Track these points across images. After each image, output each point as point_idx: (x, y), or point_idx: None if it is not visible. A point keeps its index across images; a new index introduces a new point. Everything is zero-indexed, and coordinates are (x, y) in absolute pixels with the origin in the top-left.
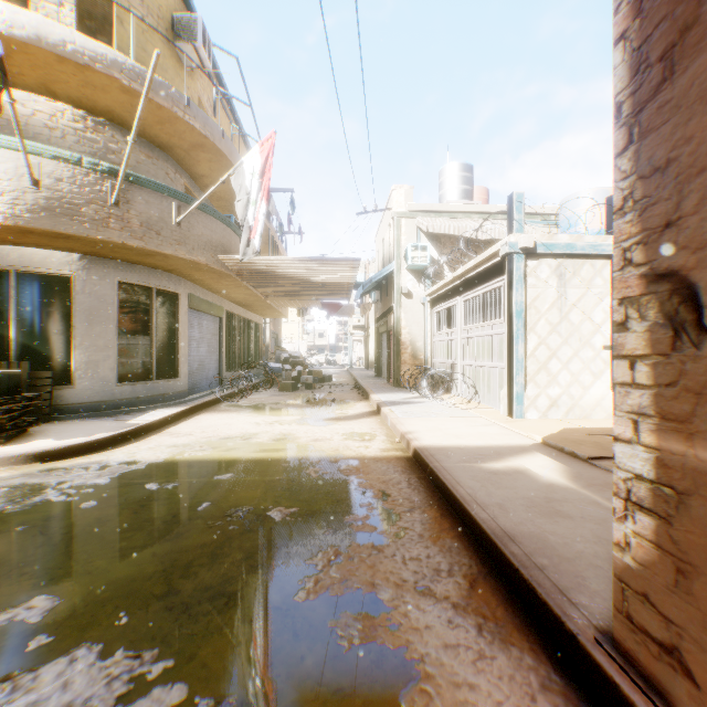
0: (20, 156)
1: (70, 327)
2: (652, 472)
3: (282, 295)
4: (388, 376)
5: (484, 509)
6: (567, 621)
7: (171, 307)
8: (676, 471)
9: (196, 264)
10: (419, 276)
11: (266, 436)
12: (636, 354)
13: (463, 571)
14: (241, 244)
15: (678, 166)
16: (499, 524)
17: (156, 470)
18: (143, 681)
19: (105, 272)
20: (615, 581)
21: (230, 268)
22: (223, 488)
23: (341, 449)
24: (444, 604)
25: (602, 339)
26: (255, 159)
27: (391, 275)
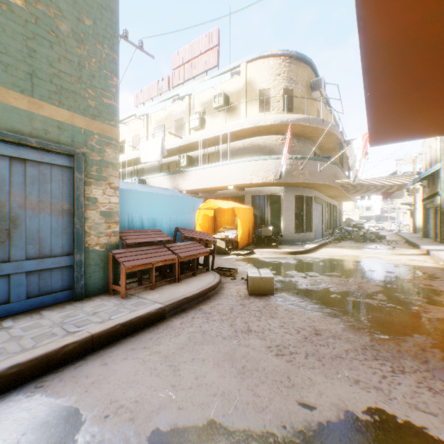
0: (276, 160)
1: (280, 213)
2: None
3: (357, 191)
4: (433, 236)
5: None
6: None
7: (309, 202)
8: None
9: (324, 185)
10: None
11: (364, 256)
12: None
13: None
14: (351, 177)
15: None
16: None
17: (330, 260)
18: (372, 282)
19: (290, 192)
20: None
21: (338, 184)
22: (361, 265)
23: (406, 263)
24: None
25: None
26: (359, 142)
27: (436, 171)
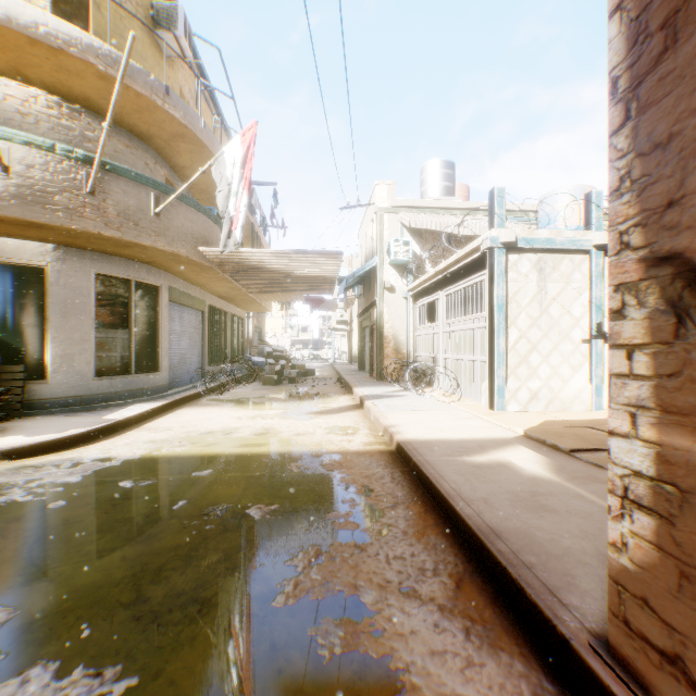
0: None
1: (44, 320)
2: (652, 468)
3: (265, 289)
4: (371, 369)
5: (469, 505)
6: (558, 624)
7: (151, 300)
8: (680, 467)
9: (176, 256)
10: (401, 271)
11: (248, 431)
12: (634, 342)
13: (448, 570)
14: (222, 236)
15: (682, 140)
16: (485, 519)
17: (131, 466)
18: None
19: (81, 263)
20: (611, 583)
21: (211, 261)
22: (201, 485)
23: (324, 443)
24: (430, 607)
25: (581, 333)
26: (236, 149)
27: (374, 270)
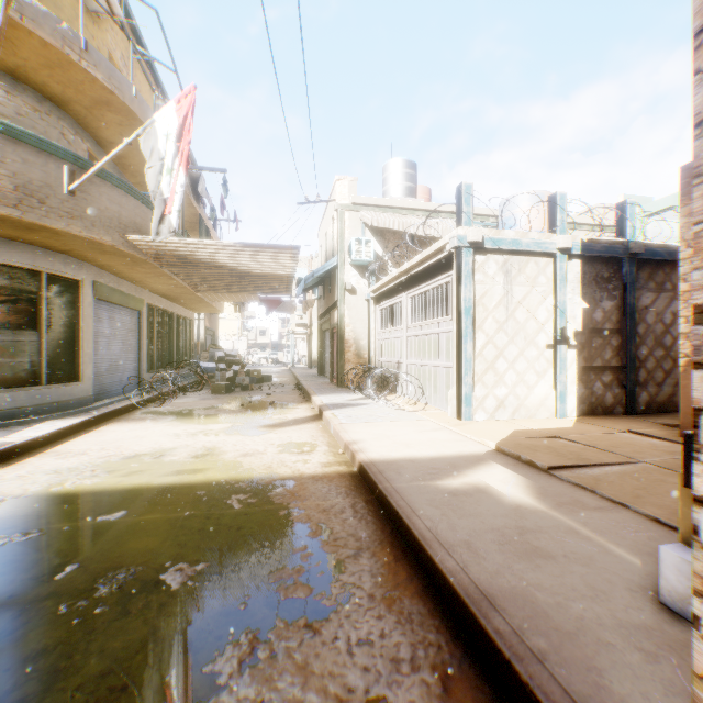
0: None
1: None
2: None
3: (213, 287)
4: (331, 375)
5: (450, 553)
6: None
7: (70, 297)
8: None
9: (99, 245)
10: (363, 272)
11: (185, 452)
12: None
13: (431, 658)
14: (152, 220)
15: None
16: (472, 576)
17: (15, 511)
18: None
19: None
20: None
21: (145, 252)
22: (106, 537)
23: (275, 465)
24: None
25: (546, 338)
26: (170, 118)
27: (334, 270)
